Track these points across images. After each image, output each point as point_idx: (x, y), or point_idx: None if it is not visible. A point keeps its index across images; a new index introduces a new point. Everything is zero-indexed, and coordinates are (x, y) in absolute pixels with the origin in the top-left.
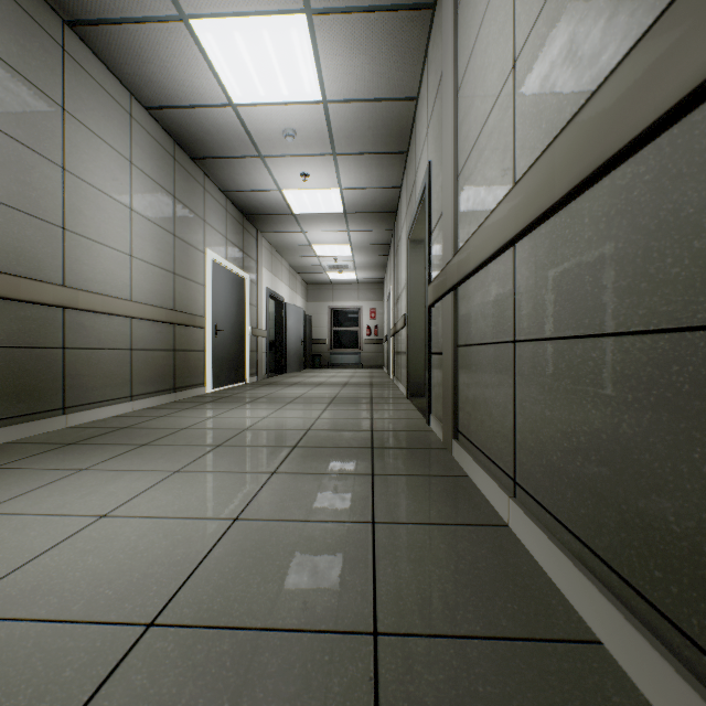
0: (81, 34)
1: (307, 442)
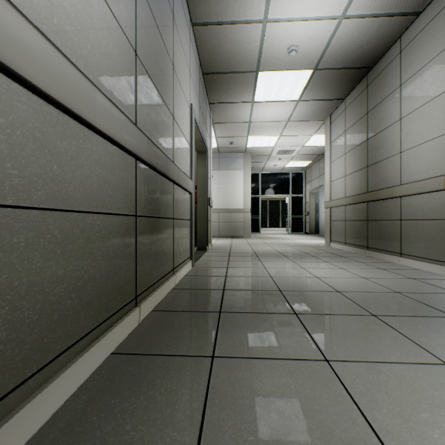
0: None
1: None
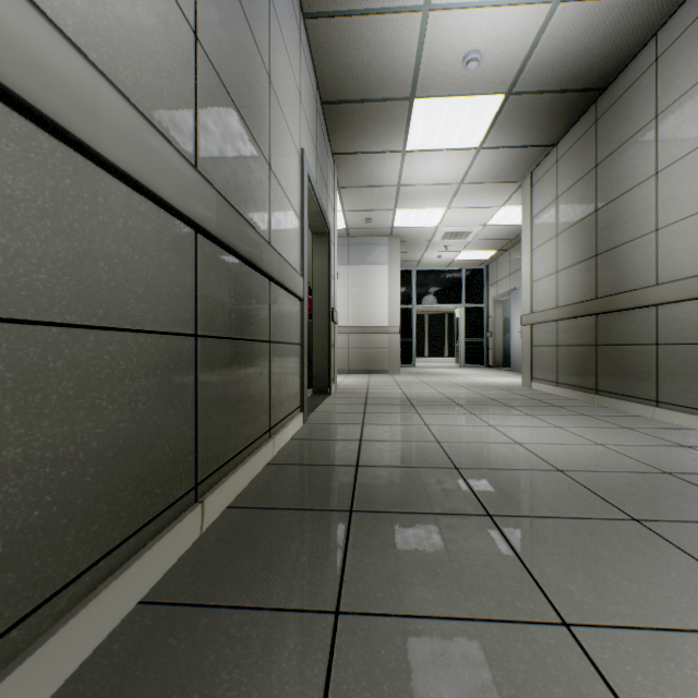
0: None
1: None
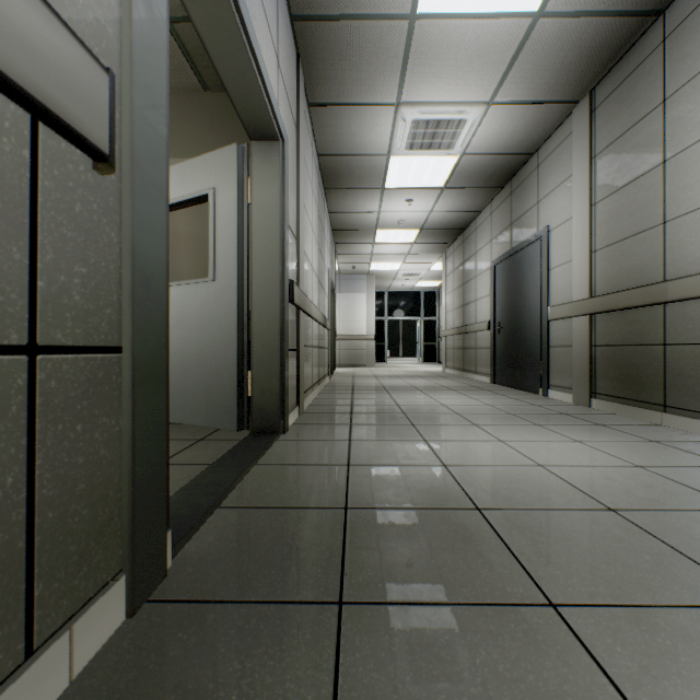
0: (669, 1)
1: (399, 415)
